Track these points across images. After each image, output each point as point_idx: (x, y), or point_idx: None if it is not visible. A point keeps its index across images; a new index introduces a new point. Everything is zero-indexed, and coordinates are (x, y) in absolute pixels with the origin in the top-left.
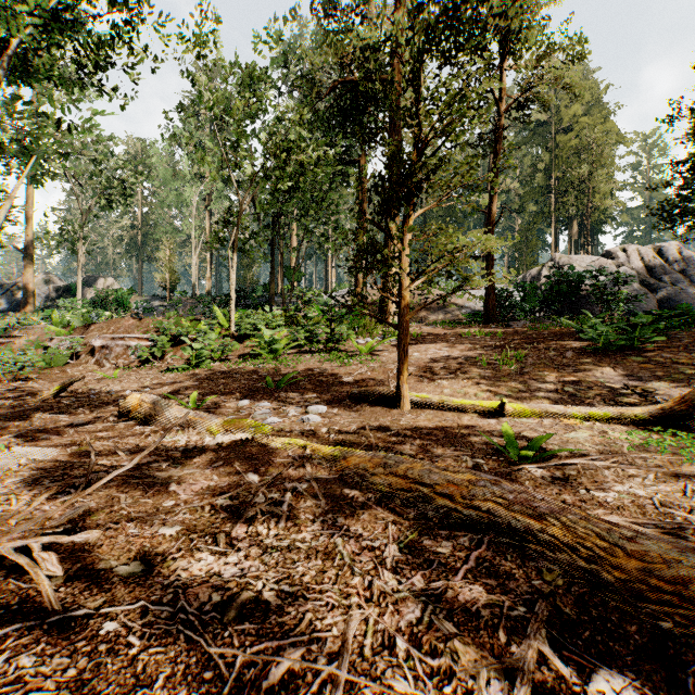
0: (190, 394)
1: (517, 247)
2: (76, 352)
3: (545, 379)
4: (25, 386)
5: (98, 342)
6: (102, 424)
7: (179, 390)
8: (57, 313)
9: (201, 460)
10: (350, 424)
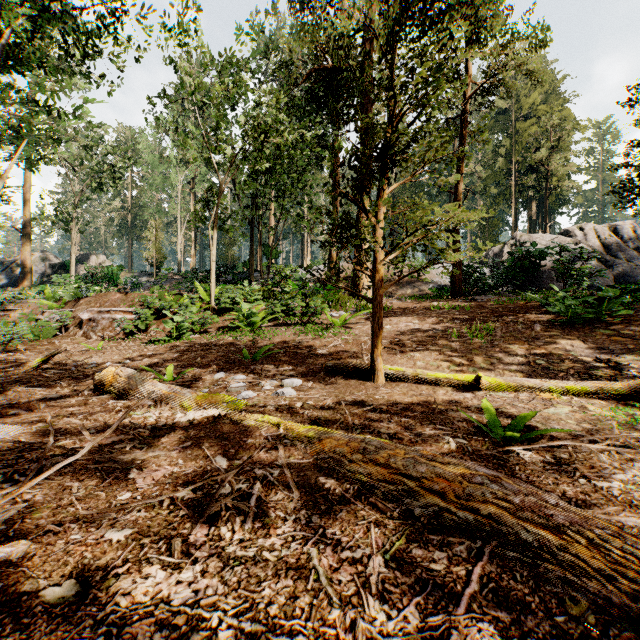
0: (167, 367)
1: (479, 226)
2: (65, 324)
3: (516, 352)
4: (13, 357)
5: (85, 315)
6: (76, 397)
7: (158, 362)
8: (49, 288)
9: (169, 440)
10: (325, 398)
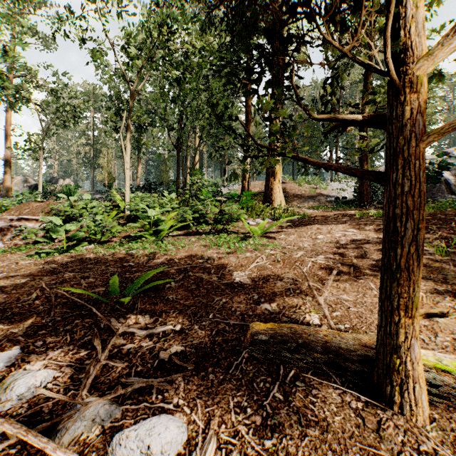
0: None
1: None
2: None
3: None
4: None
5: None
6: None
7: None
8: None
9: None
10: None
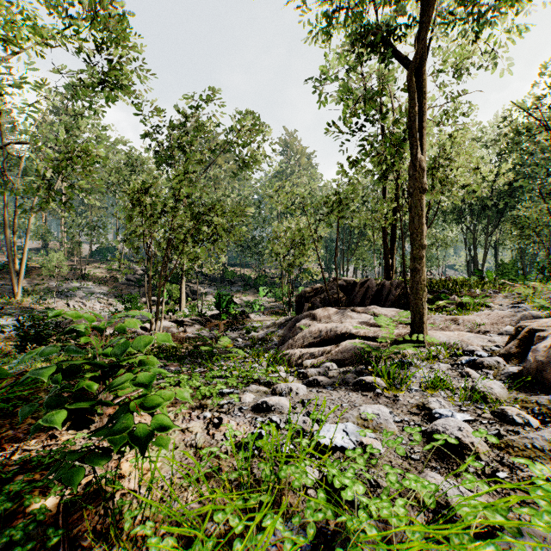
0: None
1: None
2: None
3: (92, 265)
4: None
5: None
6: None
7: None
8: None
9: None
10: None
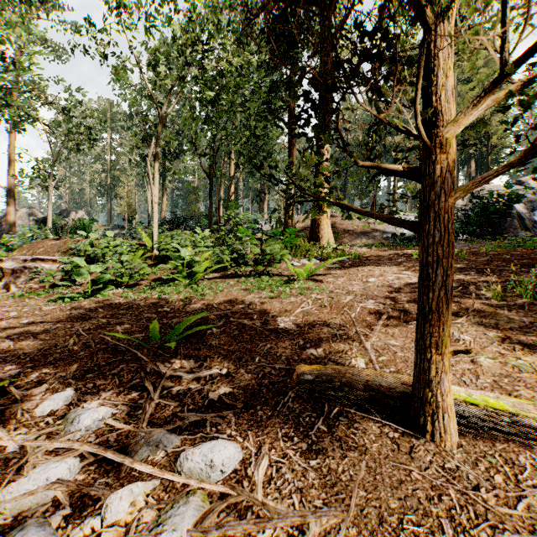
0: None
1: None
2: None
3: None
4: None
5: (10, 264)
6: None
7: None
8: (6, 237)
9: None
10: None
